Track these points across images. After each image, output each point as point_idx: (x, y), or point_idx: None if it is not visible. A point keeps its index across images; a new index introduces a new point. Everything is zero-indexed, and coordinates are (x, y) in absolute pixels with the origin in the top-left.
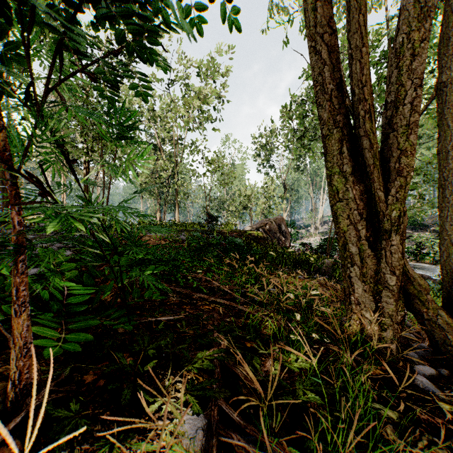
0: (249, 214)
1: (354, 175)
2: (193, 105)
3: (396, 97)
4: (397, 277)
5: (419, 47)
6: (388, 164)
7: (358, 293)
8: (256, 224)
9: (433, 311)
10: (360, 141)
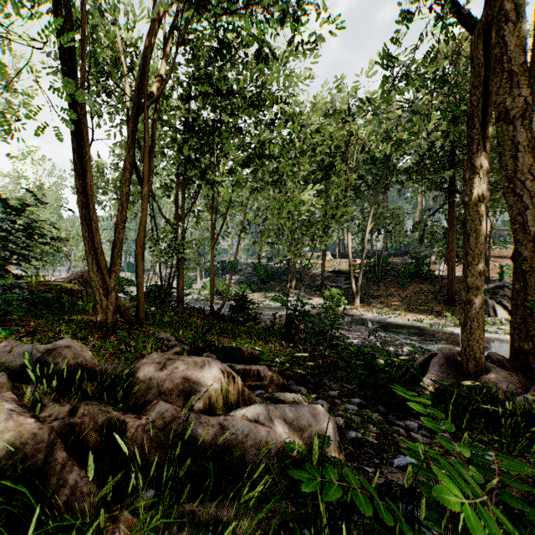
0: (66, 259)
1: (98, 272)
2: None
3: (114, 245)
4: (114, 306)
5: (121, 231)
6: (112, 268)
7: (100, 313)
8: (71, 276)
9: (129, 317)
10: (99, 261)
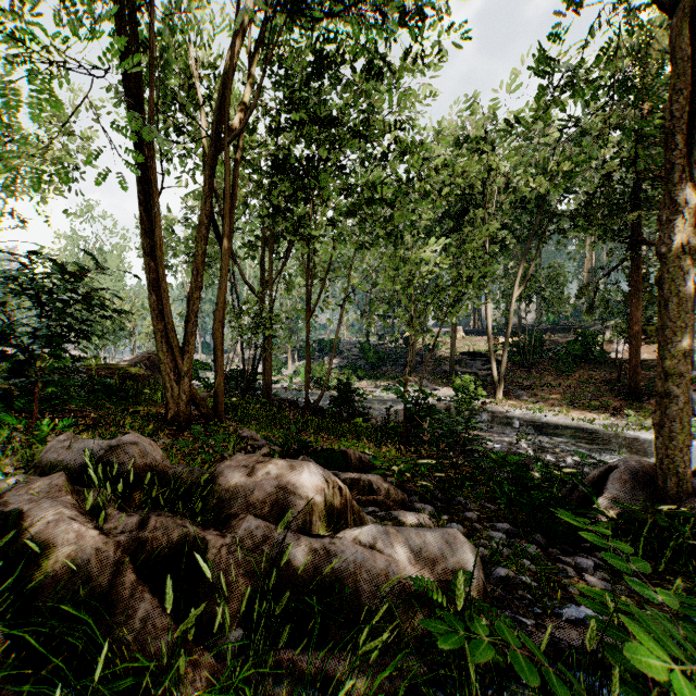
0: (130, 337)
1: (168, 352)
2: (25, 170)
3: (188, 319)
4: (187, 396)
5: (196, 301)
6: (185, 347)
7: (170, 404)
8: (136, 358)
9: (206, 409)
10: (169, 339)
